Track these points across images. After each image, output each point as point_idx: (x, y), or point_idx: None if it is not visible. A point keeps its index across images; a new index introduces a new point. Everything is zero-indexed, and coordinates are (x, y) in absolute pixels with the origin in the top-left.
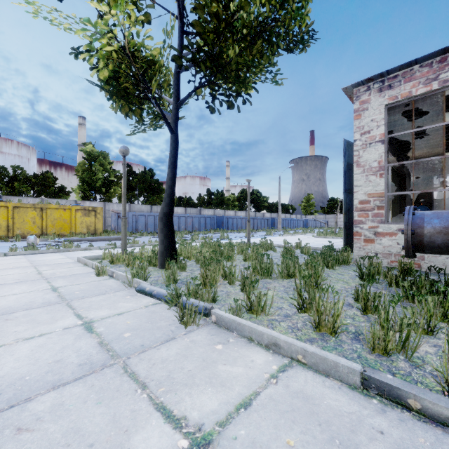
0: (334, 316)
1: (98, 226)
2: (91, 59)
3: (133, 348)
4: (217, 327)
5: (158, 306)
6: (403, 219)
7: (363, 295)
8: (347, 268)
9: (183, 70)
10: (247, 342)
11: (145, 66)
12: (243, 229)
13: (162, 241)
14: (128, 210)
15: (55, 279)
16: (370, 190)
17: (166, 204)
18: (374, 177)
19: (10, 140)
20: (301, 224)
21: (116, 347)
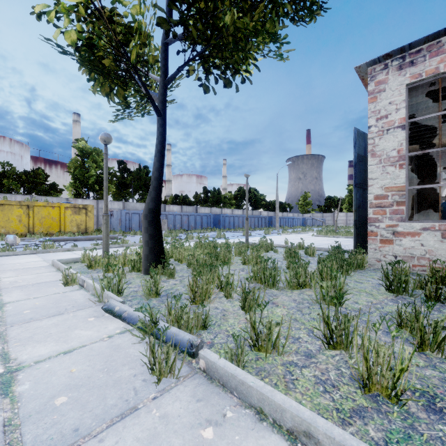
0: (389, 365)
1: (89, 224)
2: (51, 13)
3: (58, 438)
4: (206, 380)
5: (126, 335)
6: (410, 218)
7: (420, 324)
8: (363, 273)
9: (172, 42)
10: (255, 420)
11: (124, 31)
12: (240, 227)
13: (147, 242)
14: (122, 208)
15: (10, 290)
16: (387, 183)
17: (152, 199)
18: (392, 168)
19: (3, 137)
20: (298, 222)
21: (29, 436)
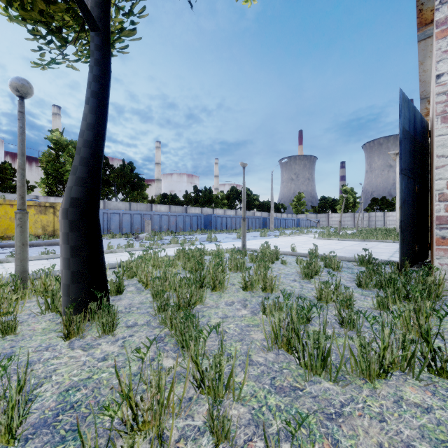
0: None
1: (58, 226)
2: None
3: None
4: None
5: None
6: None
7: None
8: None
9: None
10: None
11: None
12: (232, 228)
13: (67, 262)
14: (102, 208)
15: None
16: None
17: (78, 180)
18: None
19: None
20: (293, 223)
21: None
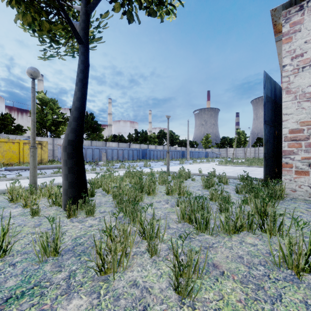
0: None
1: (44, 156)
2: None
3: None
4: None
5: None
6: None
7: None
8: (286, 205)
9: None
10: None
11: None
12: (161, 158)
13: (66, 176)
14: None
15: None
16: (303, 118)
17: (72, 130)
18: (308, 103)
19: None
20: (203, 155)
21: None
